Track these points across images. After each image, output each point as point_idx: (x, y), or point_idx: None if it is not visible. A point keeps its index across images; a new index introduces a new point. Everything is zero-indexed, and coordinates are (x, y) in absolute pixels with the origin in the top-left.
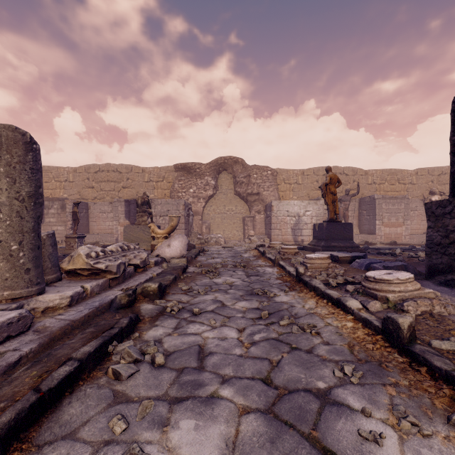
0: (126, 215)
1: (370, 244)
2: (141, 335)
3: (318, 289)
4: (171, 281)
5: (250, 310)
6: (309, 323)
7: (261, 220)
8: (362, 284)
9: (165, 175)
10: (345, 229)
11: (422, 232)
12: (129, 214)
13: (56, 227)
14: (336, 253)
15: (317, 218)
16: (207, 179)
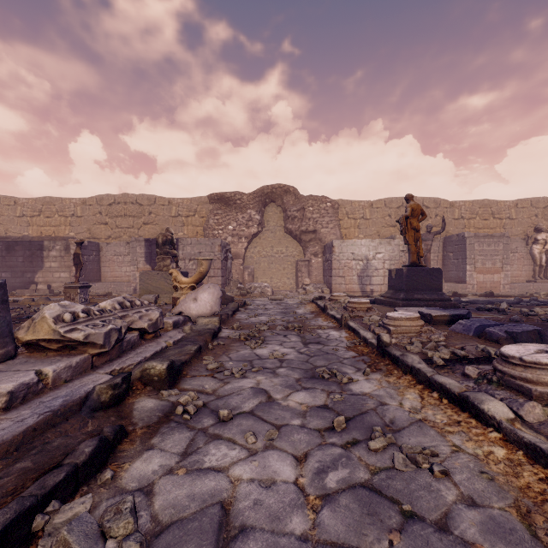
0: (146, 258)
1: (460, 296)
2: (118, 472)
3: (419, 373)
4: (192, 355)
5: (314, 410)
6: (421, 446)
7: (319, 265)
8: (498, 368)
9: (197, 208)
10: (431, 276)
11: (524, 280)
12: (150, 257)
13: (59, 273)
14: (427, 310)
15: (391, 262)
16: (251, 213)
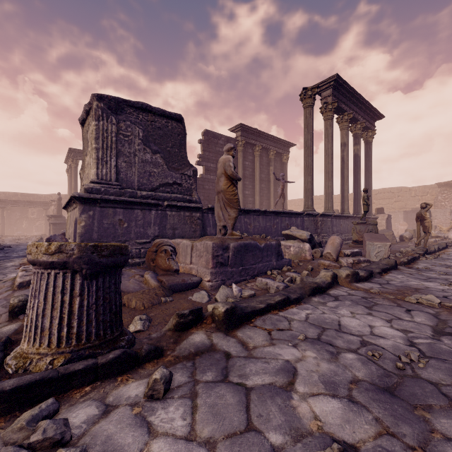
0: (404, 219)
1: None
2: None
3: None
4: None
5: None
6: None
7: None
8: None
9: (428, 191)
10: None
11: None
12: (406, 218)
13: None
14: None
15: None
16: None
